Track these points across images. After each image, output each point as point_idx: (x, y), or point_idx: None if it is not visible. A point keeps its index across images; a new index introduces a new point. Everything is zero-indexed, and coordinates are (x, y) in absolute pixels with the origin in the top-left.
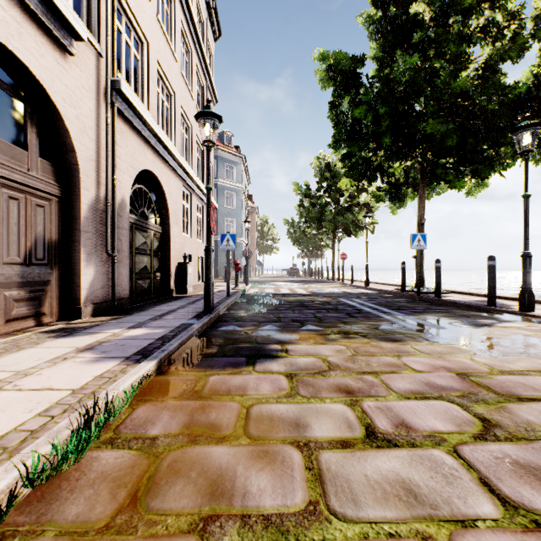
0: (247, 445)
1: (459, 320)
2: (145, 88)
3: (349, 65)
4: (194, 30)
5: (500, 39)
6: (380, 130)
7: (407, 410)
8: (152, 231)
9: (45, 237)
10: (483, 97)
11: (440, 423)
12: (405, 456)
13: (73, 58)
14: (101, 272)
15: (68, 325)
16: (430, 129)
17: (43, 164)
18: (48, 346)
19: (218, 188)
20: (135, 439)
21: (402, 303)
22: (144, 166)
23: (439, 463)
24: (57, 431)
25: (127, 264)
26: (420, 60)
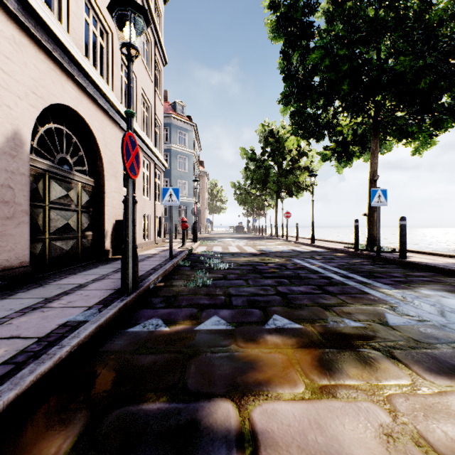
0: None
1: None
2: (64, 5)
3: (302, 9)
4: None
5: None
6: (338, 76)
7: None
8: (79, 182)
9: None
10: None
11: None
12: None
13: None
14: None
15: None
16: (401, 68)
17: None
18: None
19: (171, 153)
20: None
21: (369, 267)
22: (61, 99)
23: None
24: None
25: (26, 221)
26: (376, 7)
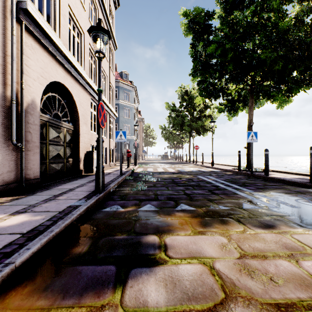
0: None
1: (301, 197)
2: (57, 21)
3: (204, 17)
4: None
5: None
6: (226, 60)
7: None
8: (65, 128)
9: None
10: (302, 33)
11: None
12: None
13: None
14: (8, 159)
15: None
16: (263, 57)
17: None
18: None
19: (119, 106)
20: None
21: (244, 180)
22: (56, 78)
23: None
24: None
25: (37, 152)
26: (251, 15)
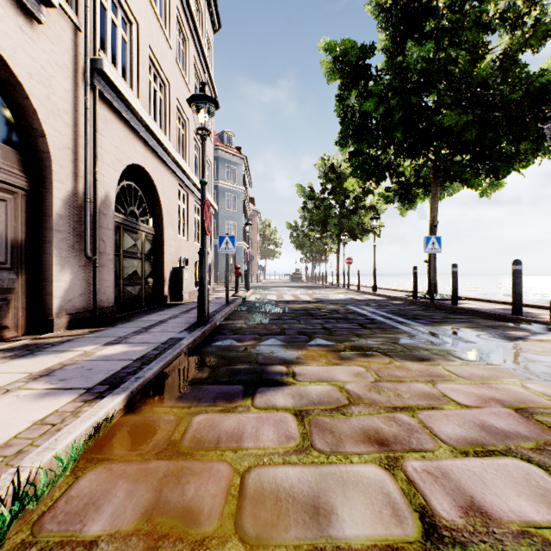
0: None
1: (487, 332)
2: (135, 74)
3: (358, 55)
4: (191, 18)
5: (520, 26)
6: (392, 124)
7: (472, 477)
8: (143, 232)
9: (7, 236)
10: (505, 86)
11: (528, 503)
12: None
13: (42, 28)
14: (80, 278)
15: (34, 341)
16: (447, 122)
17: (5, 150)
18: None
19: (218, 190)
20: (60, 547)
21: (417, 312)
22: (133, 159)
23: None
24: None
25: (112, 268)
26: (433, 50)
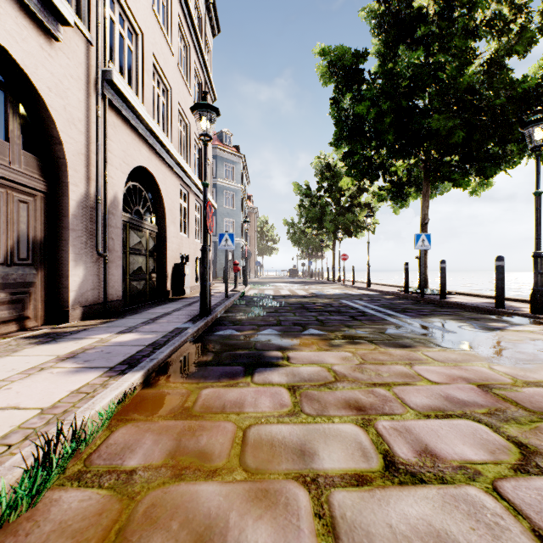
0: (242, 482)
1: (468, 324)
2: (140, 81)
3: (351, 60)
4: (192, 25)
5: (506, 33)
6: (383, 127)
7: (429, 432)
8: (147, 230)
9: (29, 235)
10: (490, 92)
11: (470, 449)
12: (435, 497)
13: (59, 45)
14: (92, 273)
15: (53, 330)
16: (436, 125)
17: (27, 157)
18: (26, 354)
19: (217, 188)
20: (108, 474)
21: (407, 305)
22: (139, 162)
23: (478, 507)
24: (9, 468)
25: (120, 264)
26: (424, 55)
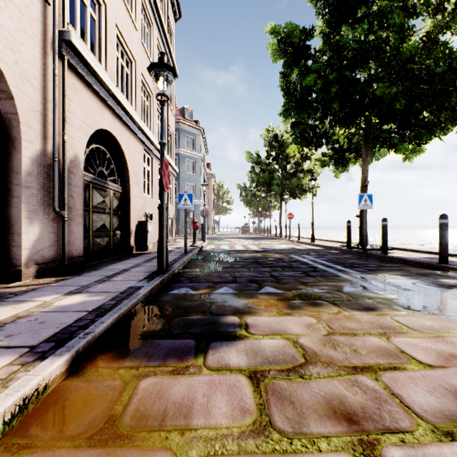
0: None
1: (421, 280)
2: (103, 49)
3: (299, 36)
4: (155, 6)
5: (441, 10)
6: (329, 96)
7: None
8: (111, 190)
9: None
10: (431, 61)
11: None
12: None
13: None
14: (49, 230)
15: None
16: (379, 93)
17: None
18: None
19: (180, 157)
20: None
21: (352, 260)
22: (102, 125)
23: None
24: None
25: (81, 222)
26: (365, 33)
